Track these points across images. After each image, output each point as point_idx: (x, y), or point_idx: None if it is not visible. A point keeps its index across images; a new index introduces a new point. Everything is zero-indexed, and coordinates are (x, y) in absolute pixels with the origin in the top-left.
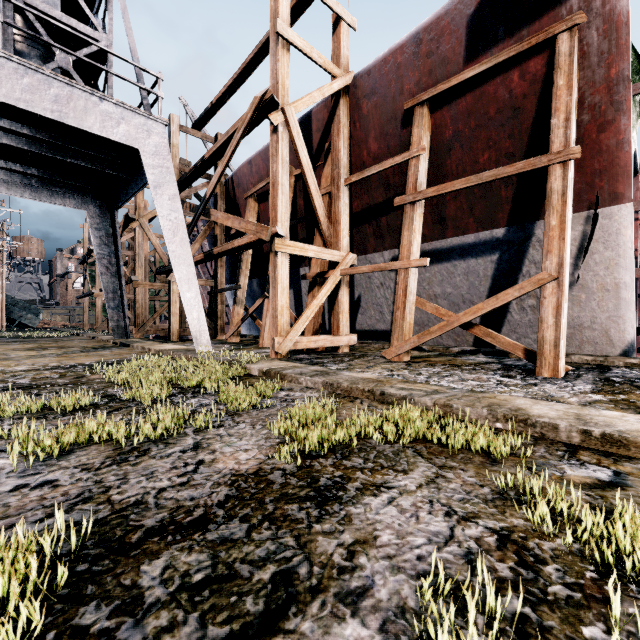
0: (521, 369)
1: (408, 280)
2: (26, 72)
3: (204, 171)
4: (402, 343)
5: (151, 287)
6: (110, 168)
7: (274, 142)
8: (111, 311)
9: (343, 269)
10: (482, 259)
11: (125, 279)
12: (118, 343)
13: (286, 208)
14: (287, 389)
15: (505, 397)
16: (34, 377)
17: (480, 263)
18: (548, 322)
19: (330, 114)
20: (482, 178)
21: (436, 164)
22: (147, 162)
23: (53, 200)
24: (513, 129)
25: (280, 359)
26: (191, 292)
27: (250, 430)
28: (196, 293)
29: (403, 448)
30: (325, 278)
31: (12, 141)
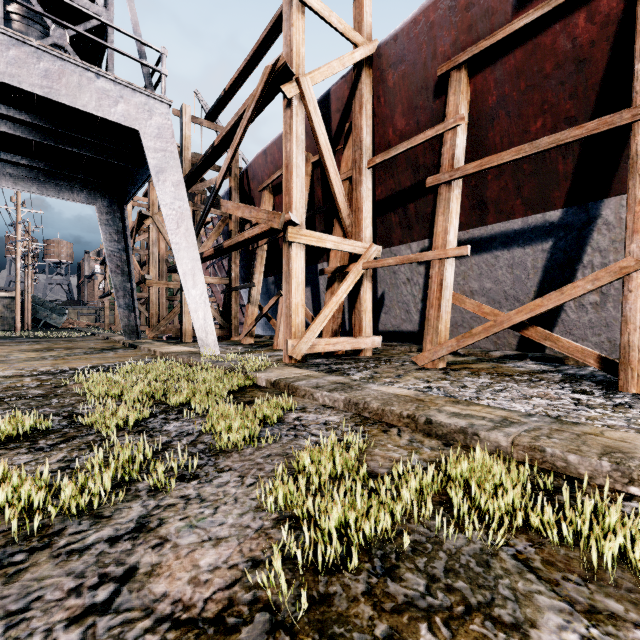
0: (592, 381)
1: (444, 273)
2: (12, 44)
3: (215, 160)
4: (437, 347)
5: (165, 286)
6: (115, 158)
7: (288, 118)
8: (122, 310)
9: (366, 262)
10: (531, 248)
11: (139, 278)
12: (127, 344)
13: (301, 193)
14: (298, 408)
15: (619, 434)
16: (8, 386)
17: (528, 253)
18: (636, 322)
19: (351, 91)
20: (539, 146)
21: (475, 138)
22: (148, 145)
23: (61, 195)
24: (576, 87)
25: (294, 364)
26: (196, 289)
27: (235, 488)
28: (202, 290)
29: (492, 546)
30: (345, 273)
31: (10, 129)
